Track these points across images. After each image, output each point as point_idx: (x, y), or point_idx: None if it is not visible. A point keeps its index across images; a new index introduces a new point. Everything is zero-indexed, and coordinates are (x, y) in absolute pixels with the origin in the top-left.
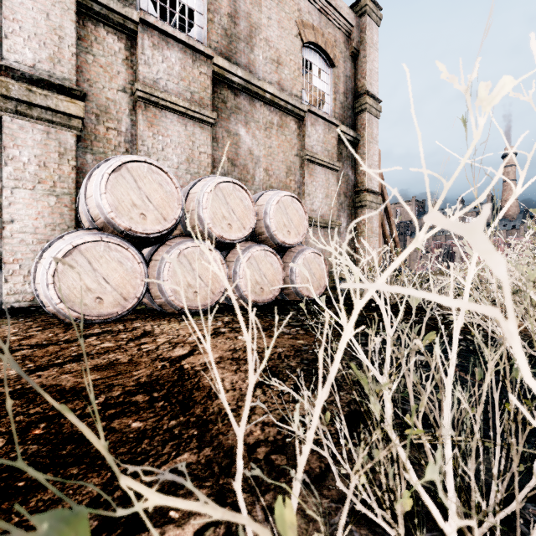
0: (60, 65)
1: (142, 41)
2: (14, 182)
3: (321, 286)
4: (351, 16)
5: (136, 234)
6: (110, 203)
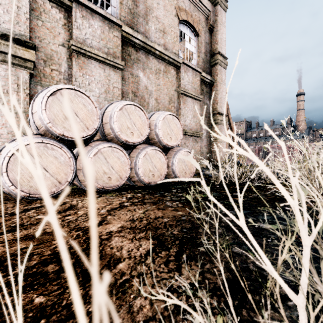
0: (18, 26)
1: (75, 13)
2: None
3: (191, 172)
4: (209, 5)
5: (68, 138)
6: (49, 117)
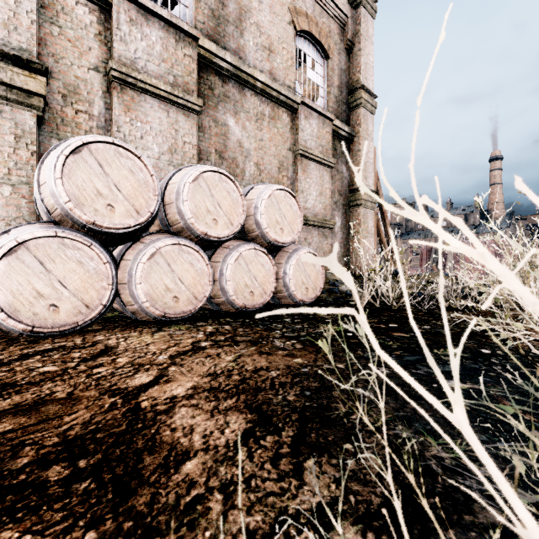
0: (17, 33)
1: (118, 15)
2: None
3: (316, 288)
4: (346, 6)
5: (102, 228)
6: (68, 191)
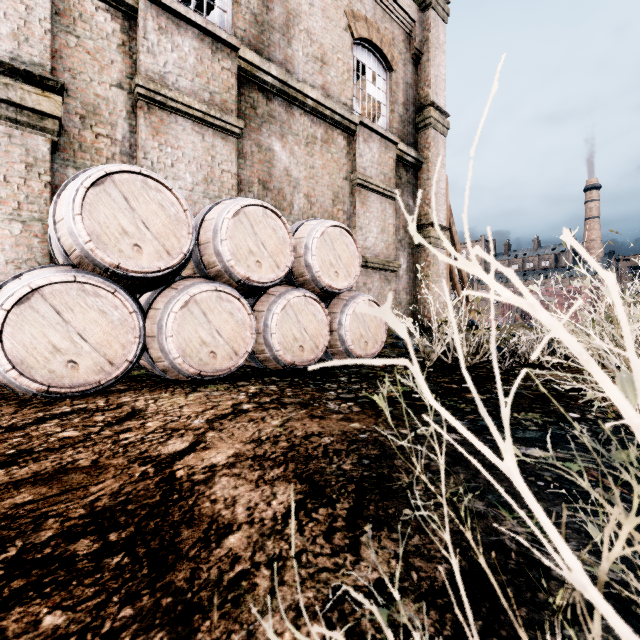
0: (28, 45)
1: (145, 22)
2: None
3: (377, 342)
4: (412, 9)
5: (128, 272)
6: (89, 230)
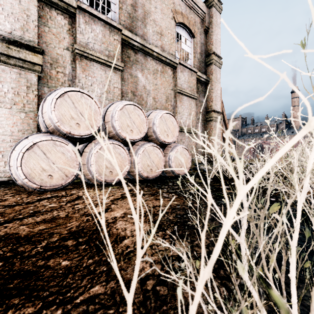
0: (28, 32)
1: (79, 19)
2: None
3: (186, 167)
4: (204, 7)
5: (74, 135)
6: (57, 117)
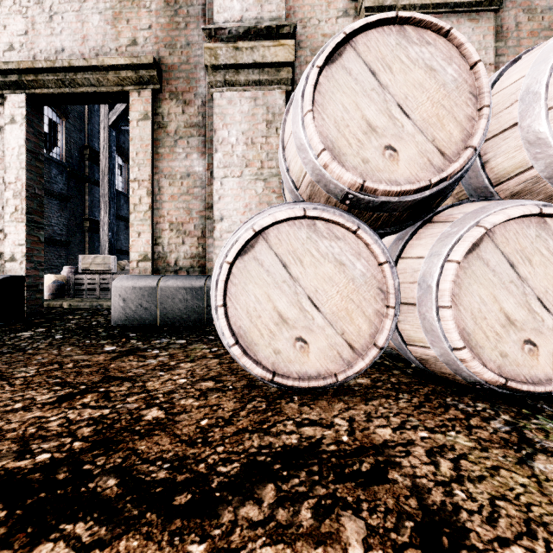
0: (268, 4)
1: None
2: (223, 171)
3: None
4: None
5: (375, 196)
6: (322, 135)
